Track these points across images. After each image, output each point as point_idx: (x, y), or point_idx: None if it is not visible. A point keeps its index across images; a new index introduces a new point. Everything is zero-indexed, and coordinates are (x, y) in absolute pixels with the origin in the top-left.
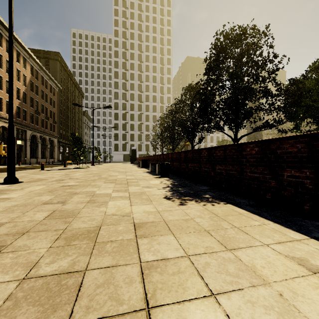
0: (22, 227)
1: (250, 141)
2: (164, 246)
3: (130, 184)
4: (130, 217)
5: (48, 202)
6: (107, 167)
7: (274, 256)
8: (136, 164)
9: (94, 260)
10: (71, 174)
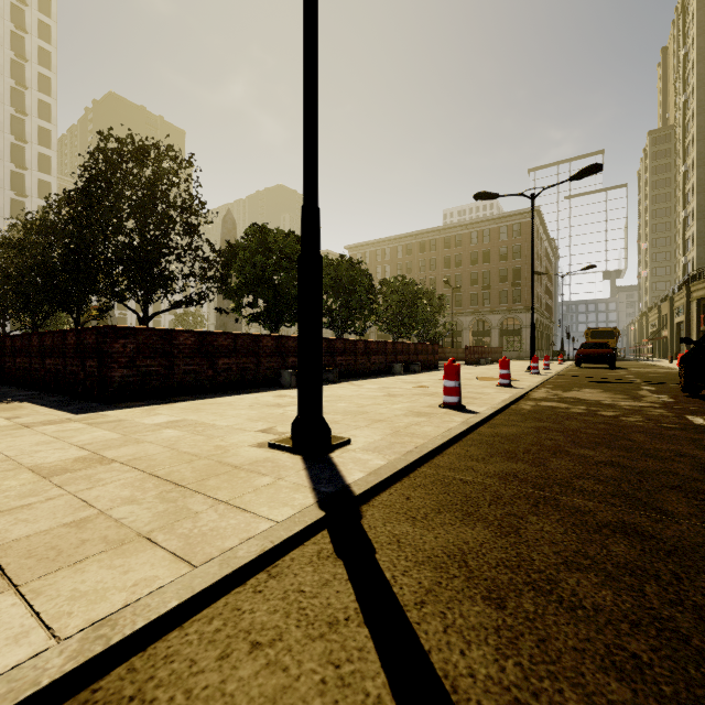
0: None
1: (70, 329)
2: None
3: None
4: None
5: None
6: None
7: None
8: None
9: None
10: None
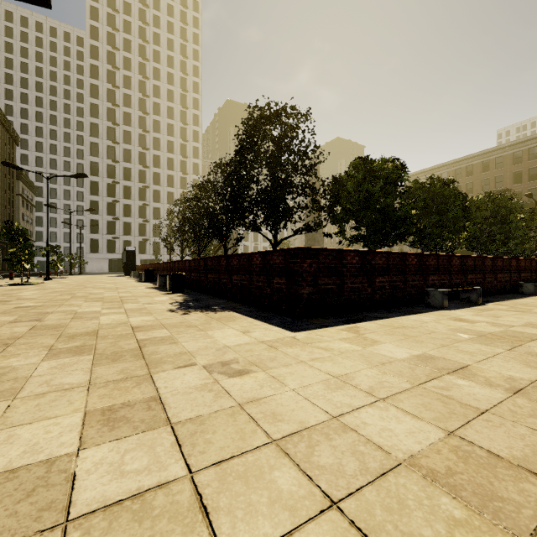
0: (9, 336)
1: (256, 252)
2: (156, 333)
3: (125, 301)
4: (127, 324)
5: (15, 321)
6: (79, 282)
7: (230, 331)
8: (136, 277)
9: (100, 341)
10: (14, 294)
